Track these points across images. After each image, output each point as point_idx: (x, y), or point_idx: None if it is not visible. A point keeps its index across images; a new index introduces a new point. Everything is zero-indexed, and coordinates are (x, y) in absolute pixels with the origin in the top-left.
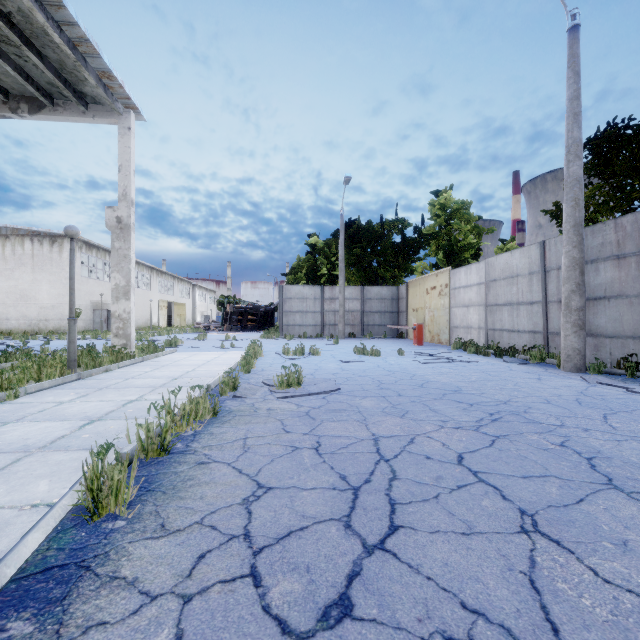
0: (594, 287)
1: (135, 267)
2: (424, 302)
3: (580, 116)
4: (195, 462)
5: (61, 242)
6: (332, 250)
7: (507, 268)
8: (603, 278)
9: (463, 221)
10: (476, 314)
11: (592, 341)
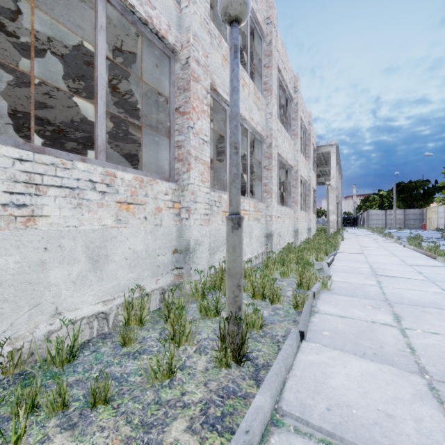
0: None
1: None
2: (431, 216)
3: None
4: None
5: None
6: (390, 195)
7: None
8: None
9: None
10: (442, 220)
11: None
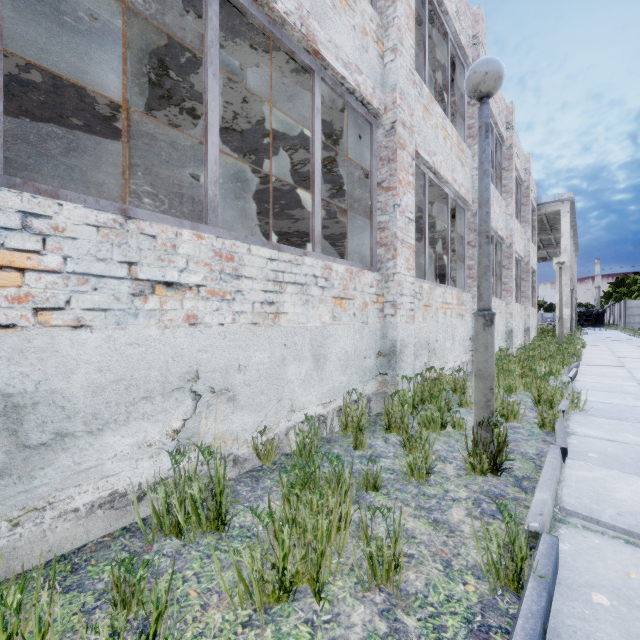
0: None
1: None
2: None
3: None
4: None
5: None
6: None
7: None
8: None
9: None
10: None
11: None
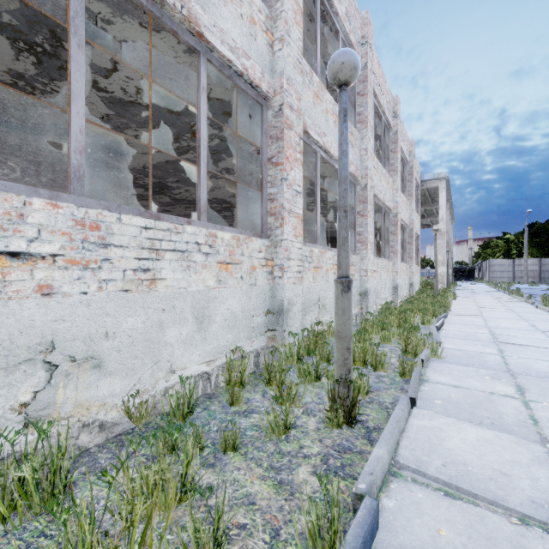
0: None
1: None
2: None
3: None
4: None
5: None
6: (519, 240)
7: None
8: None
9: None
10: None
11: None
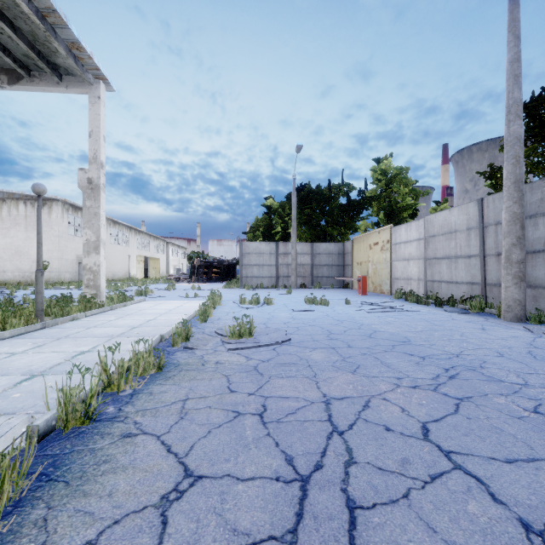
0: (533, 241)
1: (116, 227)
2: (367, 256)
3: (520, 77)
4: (120, 434)
5: (50, 205)
6: (286, 211)
7: (446, 224)
8: (542, 232)
9: (402, 185)
10: (416, 267)
11: (530, 292)
